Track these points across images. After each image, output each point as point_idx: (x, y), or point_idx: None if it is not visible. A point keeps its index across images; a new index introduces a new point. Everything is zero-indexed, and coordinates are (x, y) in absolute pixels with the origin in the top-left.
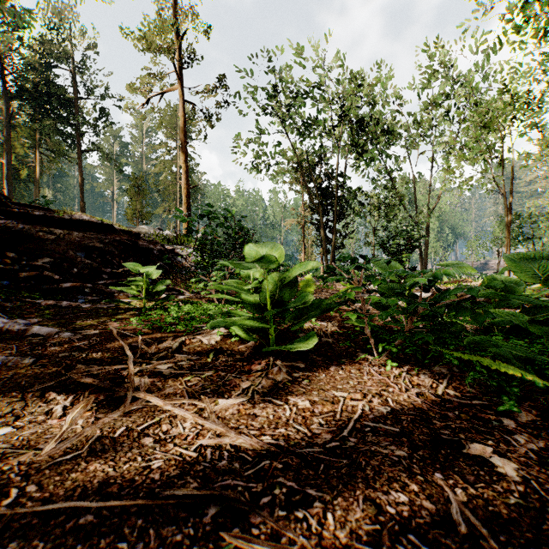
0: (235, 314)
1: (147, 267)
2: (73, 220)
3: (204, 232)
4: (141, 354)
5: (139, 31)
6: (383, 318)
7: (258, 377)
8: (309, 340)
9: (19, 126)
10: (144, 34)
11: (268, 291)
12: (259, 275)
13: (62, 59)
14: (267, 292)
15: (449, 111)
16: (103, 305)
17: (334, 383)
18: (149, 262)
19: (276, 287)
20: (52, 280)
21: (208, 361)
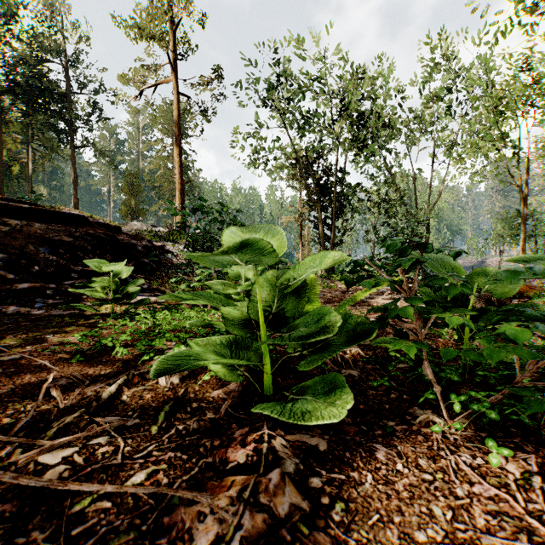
0: (219, 326)
1: (112, 264)
2: (34, 210)
3: (196, 227)
4: (43, 412)
5: (130, 18)
6: (476, 359)
7: (236, 502)
8: (334, 397)
9: (11, 121)
10: (136, 23)
11: (260, 302)
12: (252, 275)
13: (54, 52)
14: (259, 303)
15: (451, 105)
16: (59, 312)
17: (403, 517)
18: (132, 260)
19: (274, 294)
20: (6, 279)
21: (151, 433)
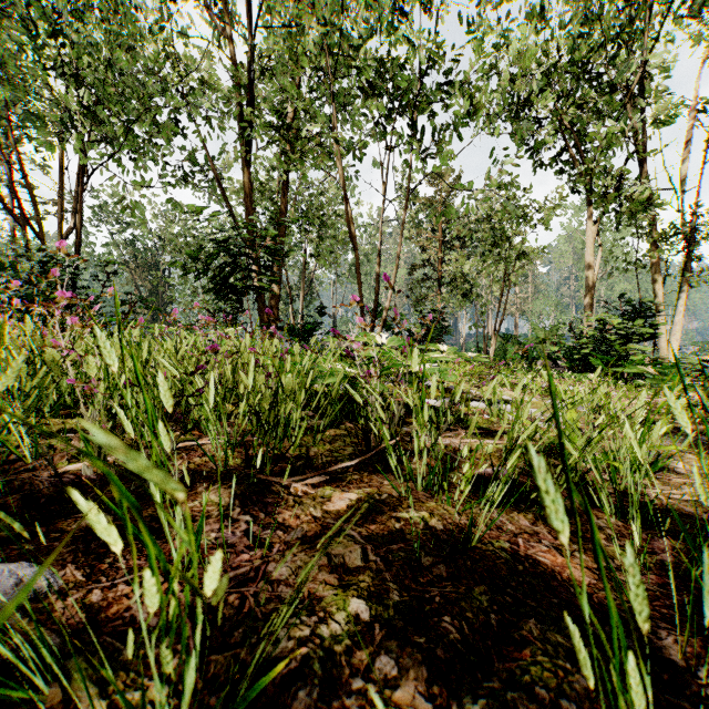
0: None
1: None
2: None
3: None
4: None
5: None
6: None
7: None
8: None
9: None
10: None
11: None
12: None
13: None
14: None
15: None
16: None
17: None
18: None
19: None
20: None
21: None
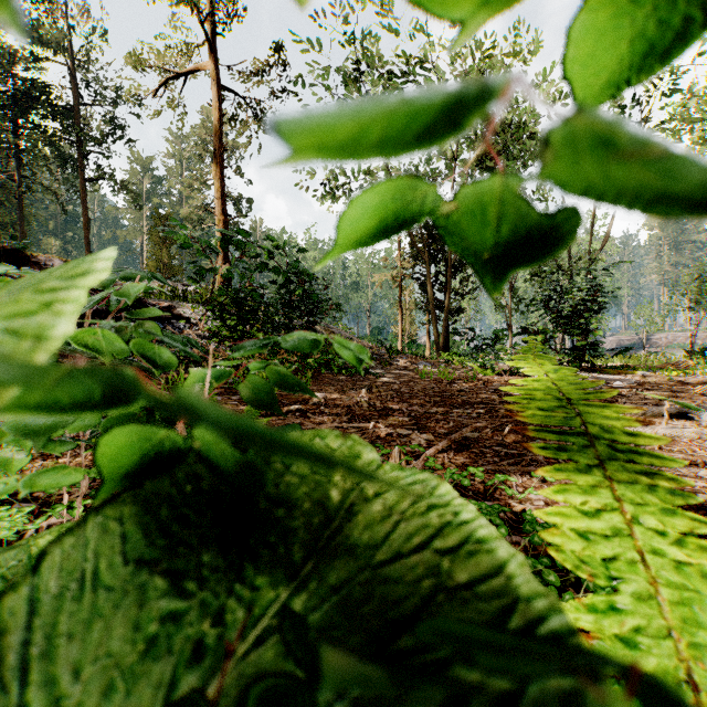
0: None
1: None
2: None
3: (223, 271)
4: None
5: None
6: None
7: None
8: None
9: None
10: None
11: None
12: None
13: (55, 46)
14: None
15: (625, 106)
16: None
17: None
18: None
19: None
20: None
21: None
